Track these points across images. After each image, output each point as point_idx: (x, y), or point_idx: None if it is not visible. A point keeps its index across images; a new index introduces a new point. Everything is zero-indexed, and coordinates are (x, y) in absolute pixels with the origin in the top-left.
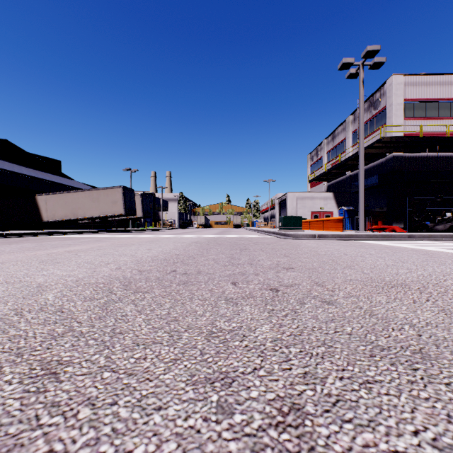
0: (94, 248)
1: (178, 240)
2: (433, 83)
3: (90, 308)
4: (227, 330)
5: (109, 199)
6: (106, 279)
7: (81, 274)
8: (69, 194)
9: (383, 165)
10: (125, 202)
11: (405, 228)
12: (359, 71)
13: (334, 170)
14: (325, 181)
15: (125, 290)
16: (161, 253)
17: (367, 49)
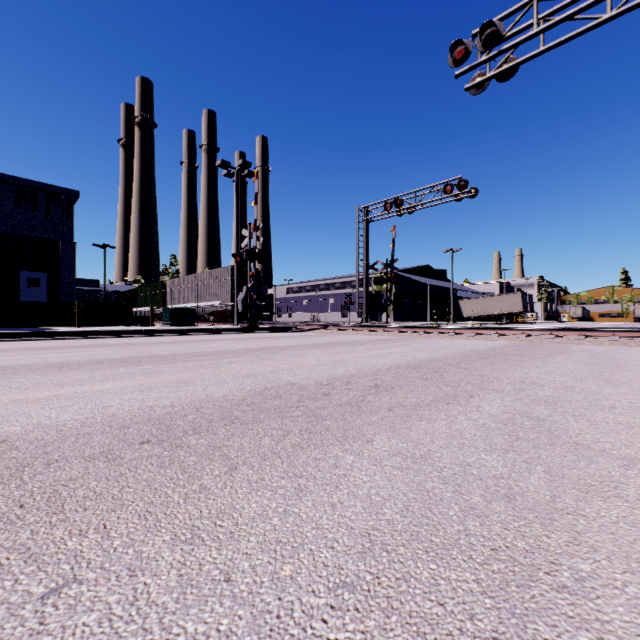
0: None
1: None
2: None
3: None
4: None
5: (510, 302)
6: None
7: None
8: (481, 299)
9: None
10: (523, 302)
11: None
12: None
13: None
14: None
15: None
16: None
17: None
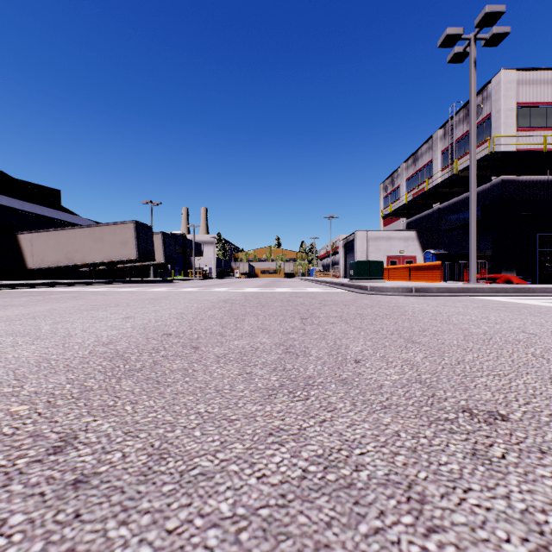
0: (28, 315)
1: (201, 296)
2: None
3: None
4: None
5: (116, 239)
6: None
7: None
8: (63, 231)
9: (487, 194)
10: (139, 242)
11: (521, 278)
12: (470, 47)
13: (417, 202)
14: (404, 217)
15: None
16: (135, 330)
17: (484, 11)
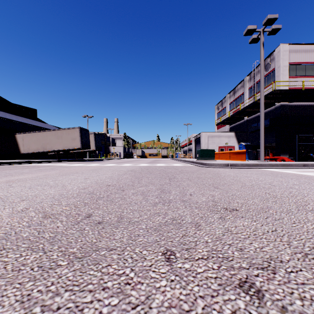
0: (37, 177)
1: (118, 168)
2: (310, 50)
3: None
4: None
5: (69, 137)
6: None
7: None
8: (40, 133)
9: (273, 112)
10: (82, 139)
11: (291, 159)
12: (260, 36)
13: (235, 116)
14: (228, 124)
15: None
16: (93, 184)
17: (267, 18)
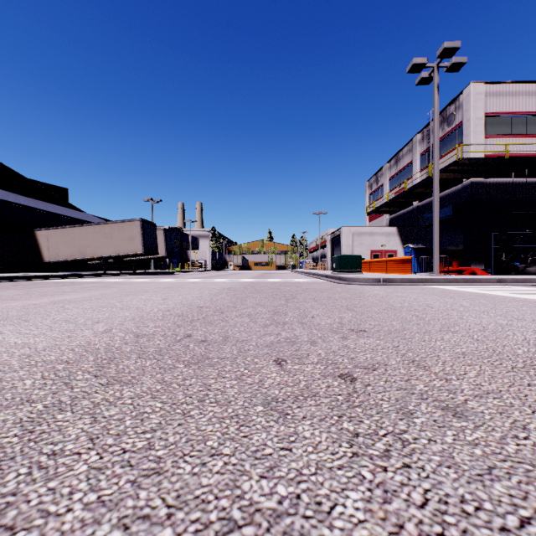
0: (92, 297)
1: (207, 285)
2: (520, 93)
3: (2, 428)
4: (266, 513)
5: (124, 235)
6: (76, 353)
7: (43, 343)
8: (76, 228)
9: (459, 194)
10: (144, 238)
11: (487, 271)
12: (434, 74)
13: (398, 200)
14: (387, 213)
15: (94, 378)
16: (178, 305)
17: (443, 46)
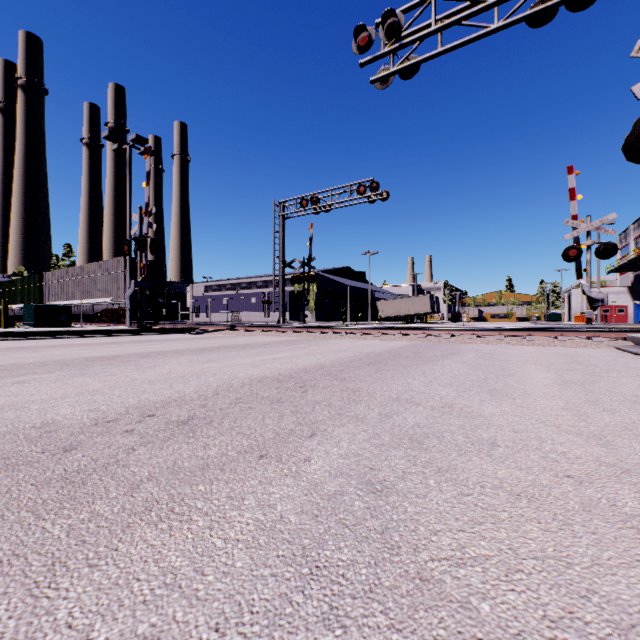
0: None
1: None
2: None
3: None
4: None
5: (420, 303)
6: None
7: None
8: (396, 300)
9: None
10: (431, 304)
11: None
12: None
13: (628, 265)
14: (630, 271)
15: None
16: None
17: None
